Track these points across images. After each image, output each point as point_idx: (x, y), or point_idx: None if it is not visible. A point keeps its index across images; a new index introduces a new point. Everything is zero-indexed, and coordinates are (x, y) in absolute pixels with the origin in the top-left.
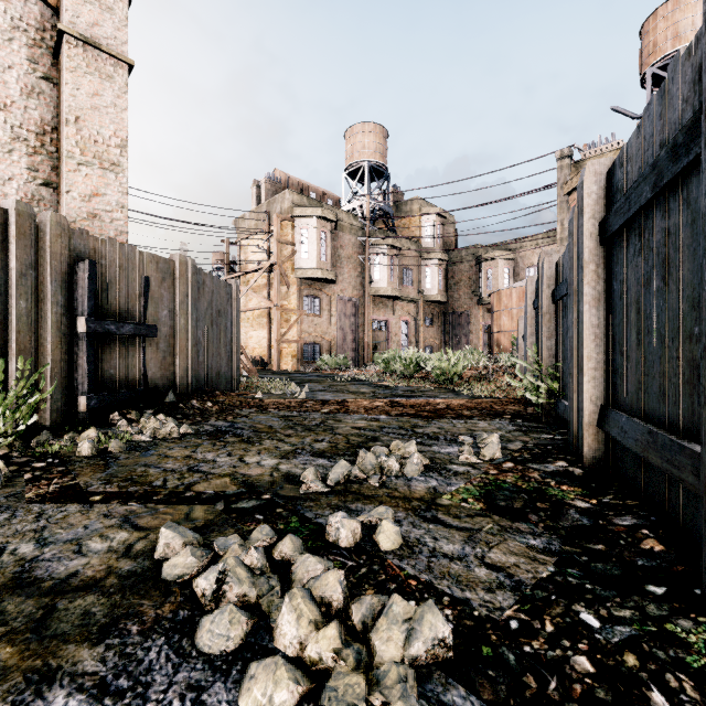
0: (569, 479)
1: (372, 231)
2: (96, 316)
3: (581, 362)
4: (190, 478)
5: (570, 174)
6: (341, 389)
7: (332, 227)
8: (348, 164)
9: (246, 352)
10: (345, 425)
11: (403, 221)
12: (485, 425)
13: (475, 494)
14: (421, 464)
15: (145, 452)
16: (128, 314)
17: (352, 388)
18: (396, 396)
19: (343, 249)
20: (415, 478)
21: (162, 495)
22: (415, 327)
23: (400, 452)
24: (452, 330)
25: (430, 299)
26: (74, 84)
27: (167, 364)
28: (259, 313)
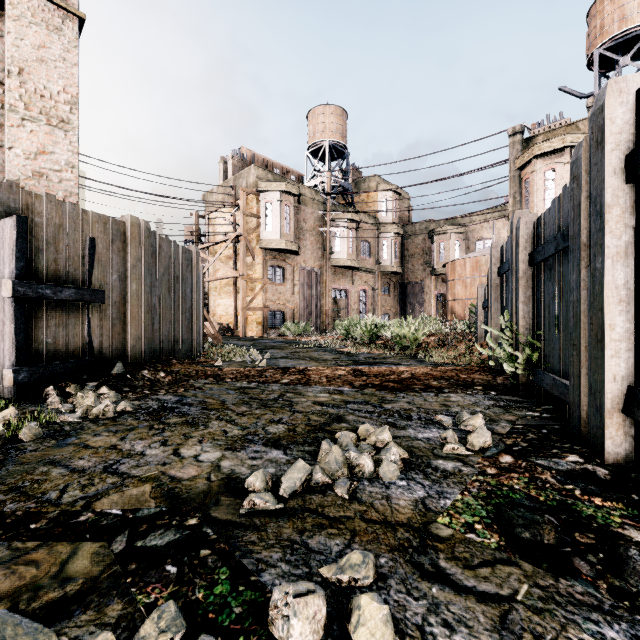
0: (597, 485)
1: (333, 205)
2: (29, 279)
3: (599, 331)
4: (99, 485)
5: (522, 150)
6: (303, 356)
7: (295, 201)
8: (310, 144)
9: (214, 319)
10: (306, 399)
11: (361, 197)
12: (459, 398)
13: (482, 515)
14: (400, 461)
15: (62, 441)
16: (69, 278)
17: (314, 355)
18: (358, 364)
19: (306, 222)
20: (394, 482)
21: (45, 521)
22: (372, 295)
23: (371, 440)
24: (407, 299)
25: (387, 270)
26: (17, 33)
27: (116, 332)
28: (226, 282)
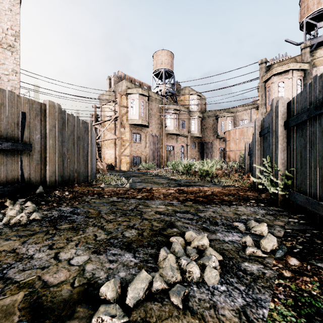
0: None
1: (166, 102)
2: None
3: None
4: None
5: (266, 71)
6: (150, 181)
7: (146, 99)
8: (154, 70)
9: (104, 161)
10: (151, 209)
11: (181, 98)
12: (243, 209)
13: None
14: (219, 266)
15: None
16: (8, 136)
17: (156, 180)
18: (181, 185)
19: (152, 110)
20: (217, 287)
21: None
22: (186, 149)
23: (195, 244)
24: (204, 150)
25: (194, 135)
26: None
27: (39, 168)
28: (110, 142)
